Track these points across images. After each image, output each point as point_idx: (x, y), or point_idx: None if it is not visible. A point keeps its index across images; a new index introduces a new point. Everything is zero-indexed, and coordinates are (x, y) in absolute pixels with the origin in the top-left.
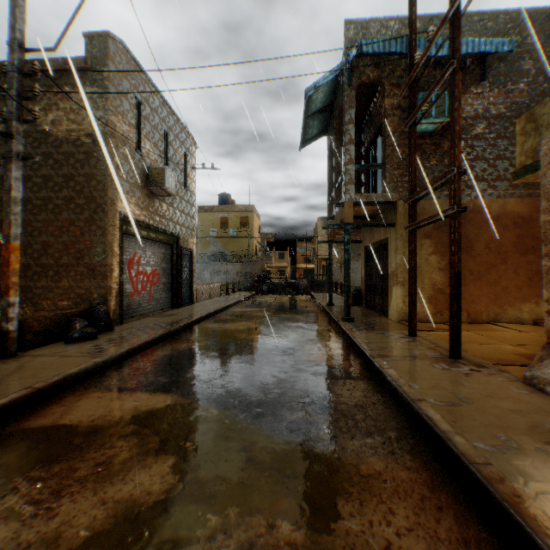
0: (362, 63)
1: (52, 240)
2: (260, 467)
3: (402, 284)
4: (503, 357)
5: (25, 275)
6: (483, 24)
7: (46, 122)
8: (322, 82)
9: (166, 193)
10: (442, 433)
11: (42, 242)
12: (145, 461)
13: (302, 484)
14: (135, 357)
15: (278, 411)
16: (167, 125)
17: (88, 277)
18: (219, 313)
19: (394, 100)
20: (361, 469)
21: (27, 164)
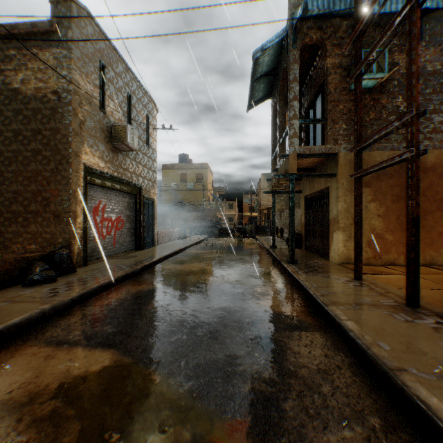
0: (305, 26)
1: (22, 189)
2: None
3: (343, 230)
4: None
5: None
6: None
7: (16, 81)
8: (268, 45)
9: (128, 148)
10: None
11: (13, 191)
12: None
13: None
14: (88, 301)
15: (230, 377)
16: (130, 89)
17: (53, 222)
18: (176, 254)
19: (335, 59)
20: None
21: None
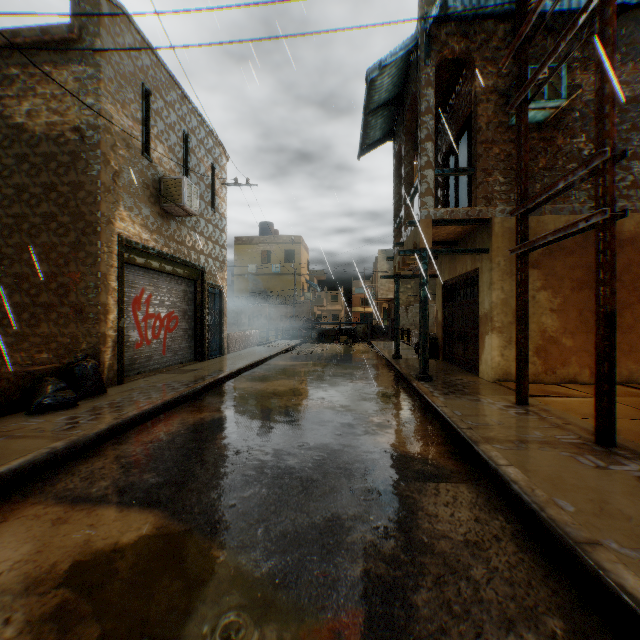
0: (444, 31)
1: (28, 271)
2: None
3: (499, 331)
4: None
5: None
6: None
7: (20, 113)
8: (390, 61)
9: (184, 212)
10: None
11: (15, 274)
12: None
13: None
14: (123, 437)
15: (331, 553)
16: (187, 125)
17: (74, 320)
18: (255, 367)
19: (487, 80)
20: None
21: None
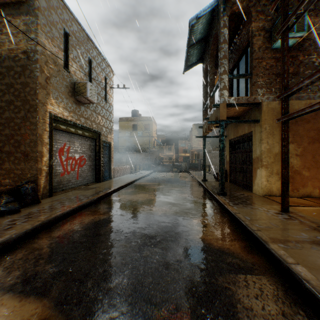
0: None
1: None
2: None
3: (265, 167)
4: None
5: None
6: None
7: None
8: (202, 14)
9: (88, 101)
10: None
11: None
12: None
13: None
14: (42, 233)
15: None
16: (90, 55)
17: (23, 161)
18: (127, 186)
19: (259, 23)
20: None
21: None
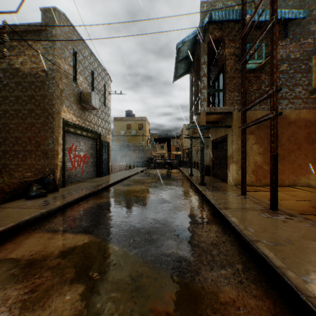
0: (211, 27)
1: (21, 135)
2: (145, 295)
3: (236, 163)
4: (304, 209)
5: (4, 157)
6: (286, 3)
7: (18, 63)
8: (187, 39)
9: (92, 108)
10: (277, 268)
11: (15, 137)
12: (62, 289)
13: (177, 310)
14: (69, 208)
15: (159, 247)
16: (93, 67)
17: (43, 158)
18: (124, 180)
19: (231, 49)
20: (219, 297)
21: (6, 89)
